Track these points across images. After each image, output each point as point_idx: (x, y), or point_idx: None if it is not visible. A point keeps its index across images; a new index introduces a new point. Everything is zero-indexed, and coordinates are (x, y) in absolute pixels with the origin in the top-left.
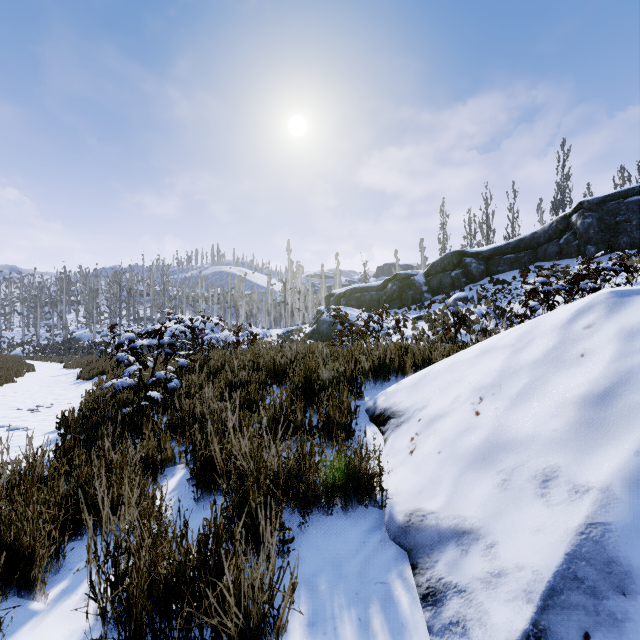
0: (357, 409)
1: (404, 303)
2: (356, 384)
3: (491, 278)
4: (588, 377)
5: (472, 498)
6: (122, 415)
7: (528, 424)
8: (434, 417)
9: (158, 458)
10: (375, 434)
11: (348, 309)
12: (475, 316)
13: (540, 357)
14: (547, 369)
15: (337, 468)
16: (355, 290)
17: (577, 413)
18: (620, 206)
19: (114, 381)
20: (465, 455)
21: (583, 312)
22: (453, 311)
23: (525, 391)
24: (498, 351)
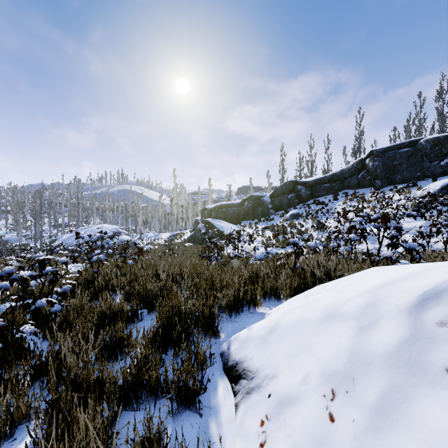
0: (213, 351)
1: (256, 216)
2: (213, 323)
3: (314, 200)
4: None
5: None
6: None
7: None
8: (284, 399)
9: (1, 429)
10: (227, 393)
11: (217, 221)
12: (304, 227)
13: (393, 350)
14: (406, 375)
15: None
16: (222, 206)
17: None
18: (396, 154)
19: None
20: None
21: (430, 298)
22: (293, 243)
23: (385, 405)
24: (343, 321)
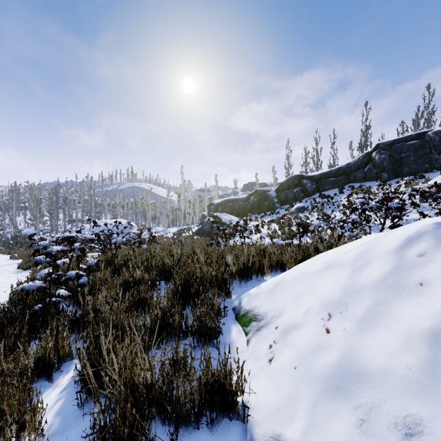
0: (226, 307)
1: (262, 210)
2: (225, 285)
3: (320, 194)
4: (432, 310)
5: (331, 435)
6: (33, 311)
7: (379, 354)
8: (289, 327)
9: (53, 359)
10: (240, 334)
11: (223, 214)
12: (310, 220)
13: (380, 279)
14: (388, 293)
15: (204, 382)
16: (228, 201)
17: (429, 351)
18: (403, 147)
19: (25, 284)
20: (320, 377)
21: (413, 240)
22: (298, 223)
23: (370, 314)
24: (340, 268)
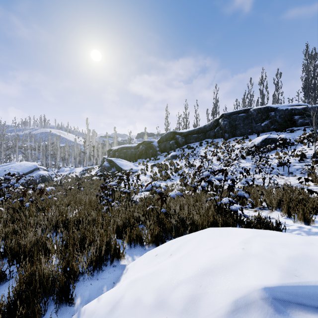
0: None
1: (148, 156)
2: (68, 291)
3: (187, 145)
4: None
5: None
6: None
7: None
8: None
9: None
10: None
11: (118, 159)
12: (180, 165)
13: None
14: None
15: None
16: (123, 148)
17: None
18: (237, 117)
19: None
20: None
21: (241, 310)
22: (159, 192)
23: None
24: (169, 316)
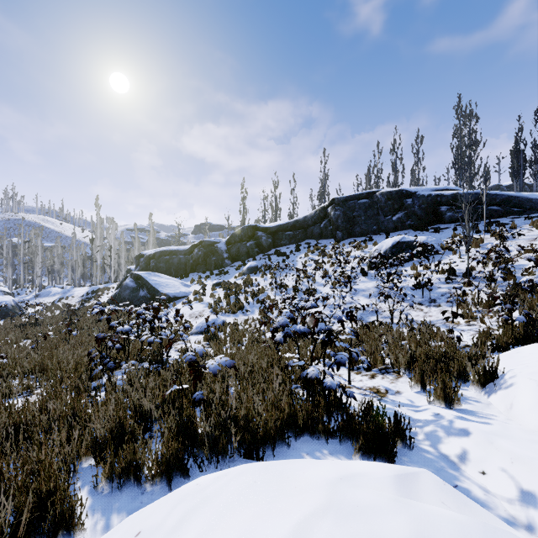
0: None
1: (208, 268)
2: None
3: (276, 250)
4: None
5: None
6: None
7: None
8: None
9: None
10: None
11: (153, 274)
12: (262, 285)
13: None
14: None
15: None
16: (164, 253)
17: None
18: (355, 205)
19: None
20: None
21: None
22: (189, 361)
23: None
24: None
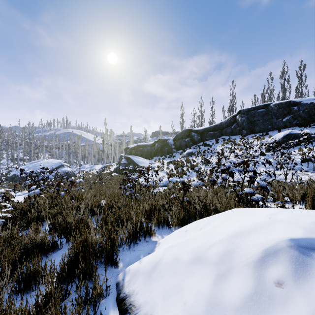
0: (111, 281)
1: (163, 153)
2: (113, 256)
3: (203, 143)
4: None
5: None
6: None
7: None
8: None
9: None
10: None
11: (135, 157)
12: (196, 162)
13: (240, 305)
14: None
15: None
16: (139, 146)
17: None
18: (255, 113)
19: None
20: None
21: (270, 255)
22: (182, 182)
23: None
24: (206, 266)
